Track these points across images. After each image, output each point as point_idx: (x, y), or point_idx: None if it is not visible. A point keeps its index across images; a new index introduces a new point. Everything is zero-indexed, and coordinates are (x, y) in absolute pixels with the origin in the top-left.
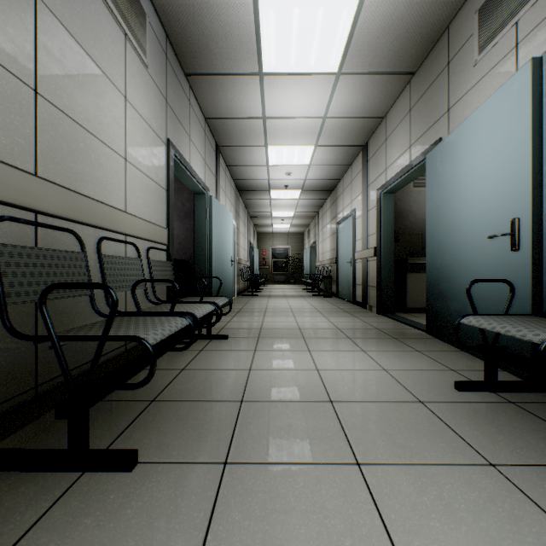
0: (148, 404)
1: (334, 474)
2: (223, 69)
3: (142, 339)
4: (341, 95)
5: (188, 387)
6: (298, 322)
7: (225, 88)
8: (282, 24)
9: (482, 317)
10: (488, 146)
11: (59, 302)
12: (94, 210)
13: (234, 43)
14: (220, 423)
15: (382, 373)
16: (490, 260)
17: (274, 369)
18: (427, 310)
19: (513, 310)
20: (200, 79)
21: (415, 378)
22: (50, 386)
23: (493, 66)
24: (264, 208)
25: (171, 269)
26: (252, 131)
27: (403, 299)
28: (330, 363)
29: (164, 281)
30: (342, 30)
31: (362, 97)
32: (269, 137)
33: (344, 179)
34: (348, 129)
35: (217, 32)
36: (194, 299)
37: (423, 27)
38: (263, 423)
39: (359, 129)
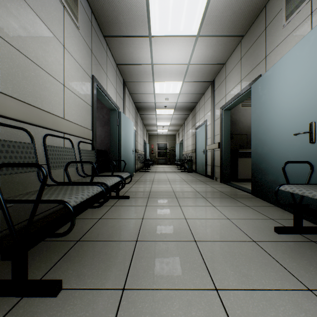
0: (75, 243)
1: (200, 298)
2: (126, 33)
3: (66, 202)
4: (199, 50)
5: (102, 231)
6: (172, 187)
7: (128, 45)
8: (163, 3)
9: (294, 186)
10: (293, 77)
11: (16, 176)
12: (41, 116)
13: (133, 16)
14: (121, 257)
15: (227, 221)
16: (294, 149)
17: (158, 218)
18: (252, 180)
19: (310, 181)
20: (113, 39)
21: (248, 224)
22: (9, 232)
23: (295, 28)
24: (152, 120)
25: (94, 155)
26: (145, 73)
27: (236, 173)
28: (193, 214)
29: (86, 162)
30: (200, 7)
31: (211, 51)
32: (155, 76)
33: (200, 102)
34: (203, 71)
35: (122, 9)
36: (108, 173)
37: (250, 6)
38: (150, 257)
39: (209, 71)
